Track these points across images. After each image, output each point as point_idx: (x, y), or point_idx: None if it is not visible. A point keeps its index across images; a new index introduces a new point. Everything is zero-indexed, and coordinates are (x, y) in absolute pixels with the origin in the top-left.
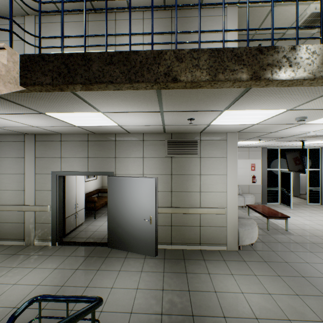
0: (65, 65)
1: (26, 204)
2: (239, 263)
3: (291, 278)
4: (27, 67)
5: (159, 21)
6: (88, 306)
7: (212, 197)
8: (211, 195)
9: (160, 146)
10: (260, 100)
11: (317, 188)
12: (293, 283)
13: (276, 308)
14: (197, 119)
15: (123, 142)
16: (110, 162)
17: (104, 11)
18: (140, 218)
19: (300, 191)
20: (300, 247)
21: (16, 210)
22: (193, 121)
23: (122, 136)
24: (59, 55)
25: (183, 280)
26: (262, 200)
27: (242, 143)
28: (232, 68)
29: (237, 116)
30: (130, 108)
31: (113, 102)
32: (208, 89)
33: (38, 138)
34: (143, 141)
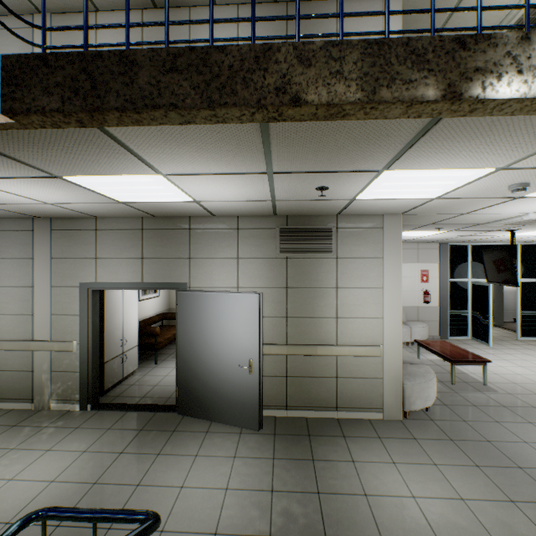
0: (86, 75)
1: (36, 338)
2: (406, 442)
3: (500, 471)
4: (15, 79)
5: (266, 22)
6: (129, 535)
7: (357, 327)
8: (356, 323)
9: (268, 238)
10: (450, 149)
11: (534, 312)
12: (503, 480)
13: (475, 525)
14: (332, 189)
15: (204, 232)
16: (181, 266)
17: (170, 4)
18: (232, 364)
19: (503, 317)
20: (511, 413)
21: (19, 349)
22: (325, 193)
23: (202, 220)
24: (75, 55)
25: (309, 473)
26: (441, 332)
27: (407, 234)
28: (407, 78)
29: (406, 183)
30: (214, 166)
31: (182, 153)
32: (357, 125)
33: (57, 225)
34: (238, 229)
